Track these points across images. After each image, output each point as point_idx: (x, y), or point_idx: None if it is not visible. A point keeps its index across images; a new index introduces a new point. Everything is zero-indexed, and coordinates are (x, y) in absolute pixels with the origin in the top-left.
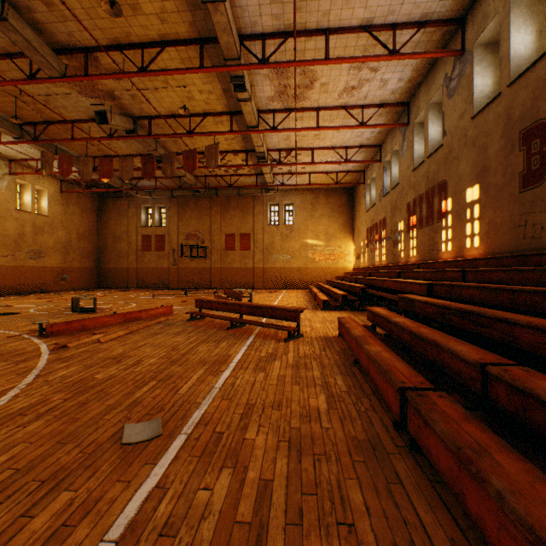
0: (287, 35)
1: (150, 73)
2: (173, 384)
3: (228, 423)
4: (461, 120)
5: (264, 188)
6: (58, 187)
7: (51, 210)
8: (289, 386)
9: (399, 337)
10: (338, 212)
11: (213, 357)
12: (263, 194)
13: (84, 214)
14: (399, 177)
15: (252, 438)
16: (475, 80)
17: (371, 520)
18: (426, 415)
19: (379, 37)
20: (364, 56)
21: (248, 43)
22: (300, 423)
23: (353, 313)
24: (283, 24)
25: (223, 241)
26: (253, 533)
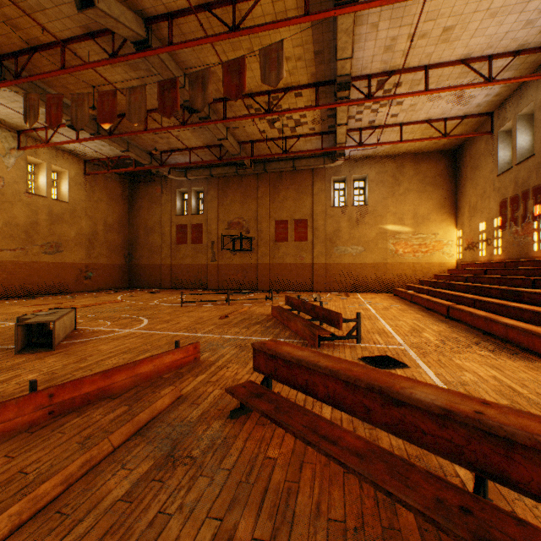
0: None
1: None
2: None
3: None
4: None
5: (327, 156)
6: (81, 168)
7: (72, 195)
8: None
9: None
10: (432, 184)
11: None
12: (326, 165)
13: (113, 202)
14: None
15: None
16: None
17: None
18: None
19: None
20: None
21: None
22: None
23: None
24: None
25: (272, 230)
26: None
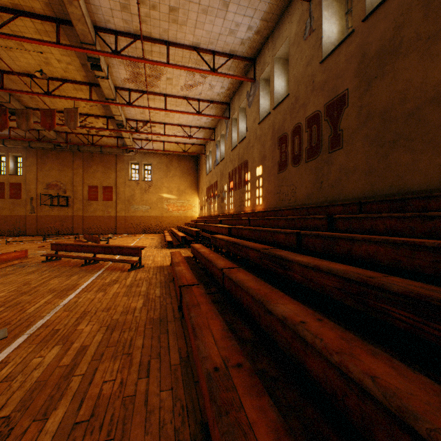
0: (137, 37)
1: (1, 35)
2: (21, 307)
3: (65, 324)
4: (254, 124)
5: (125, 149)
6: None
7: None
8: (120, 298)
9: (201, 261)
10: (187, 173)
11: (63, 287)
12: (124, 154)
13: None
14: (225, 154)
15: (82, 328)
16: (261, 100)
17: (143, 349)
18: (184, 296)
19: (205, 57)
20: (194, 68)
21: (103, 34)
22: (120, 316)
23: (189, 249)
24: (133, 28)
25: (86, 192)
26: (69, 368)
